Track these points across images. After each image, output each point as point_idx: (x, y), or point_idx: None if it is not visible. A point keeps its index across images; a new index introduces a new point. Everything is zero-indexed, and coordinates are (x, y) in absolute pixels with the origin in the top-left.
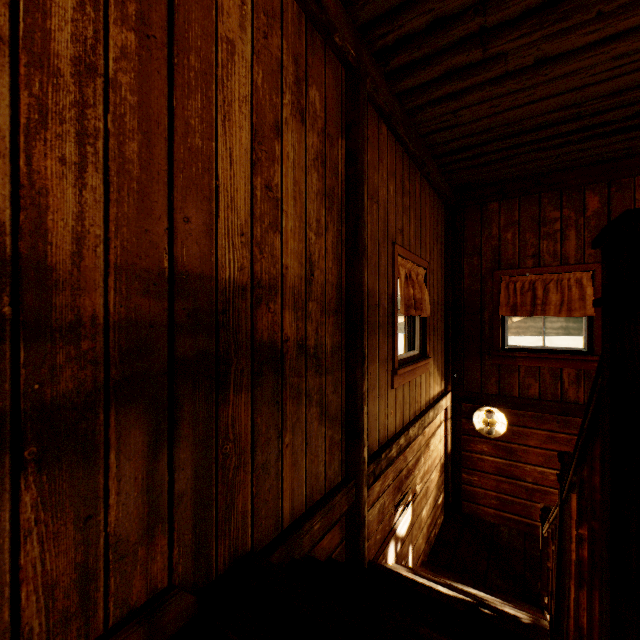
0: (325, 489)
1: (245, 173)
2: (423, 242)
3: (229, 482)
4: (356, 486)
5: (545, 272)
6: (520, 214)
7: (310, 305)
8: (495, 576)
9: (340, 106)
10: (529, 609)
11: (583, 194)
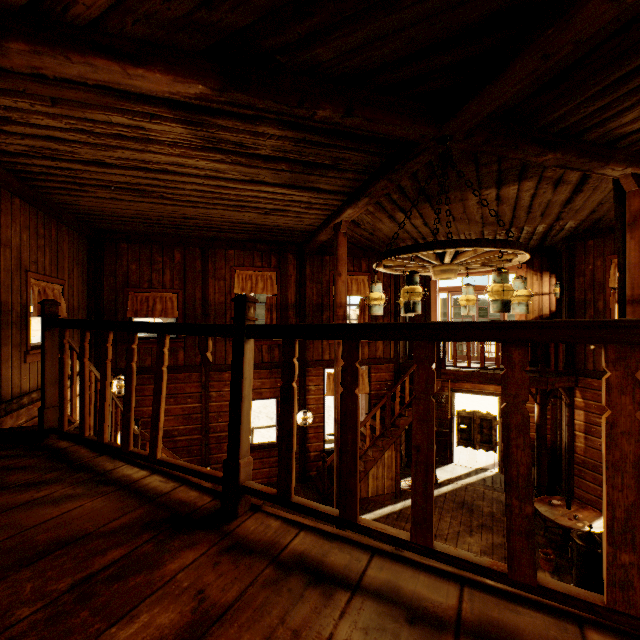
0: None
1: None
2: (61, 267)
3: None
4: None
5: (155, 292)
6: (141, 255)
7: None
8: None
9: None
10: None
11: (174, 251)
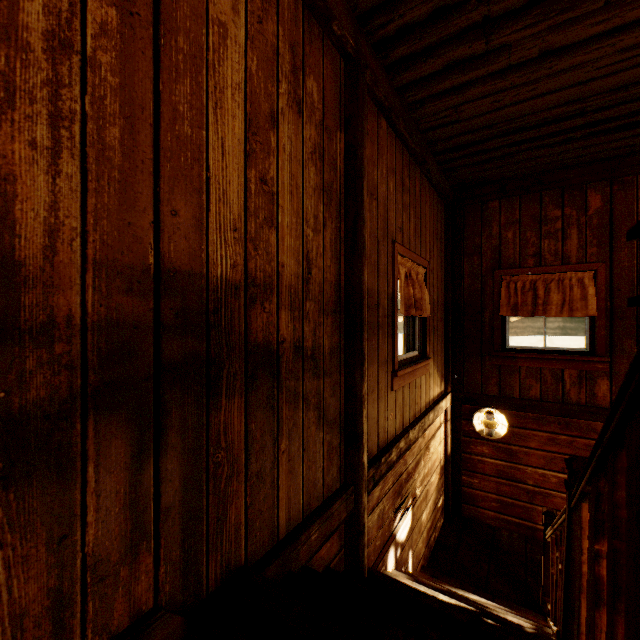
0: (323, 496)
1: (238, 165)
2: (423, 241)
3: (221, 493)
4: (355, 492)
5: (546, 271)
6: (521, 213)
7: (307, 305)
8: (496, 581)
9: (339, 98)
10: (531, 615)
11: (585, 192)
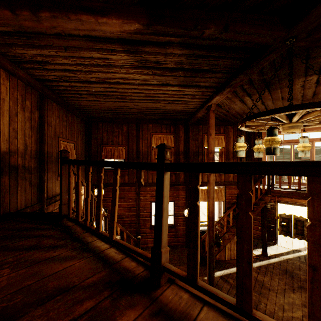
0: (31, 204)
1: (7, 127)
2: (73, 135)
3: (3, 195)
4: (42, 204)
5: (114, 146)
6: (108, 128)
7: (26, 156)
8: None
9: (37, 103)
10: None
11: (123, 126)
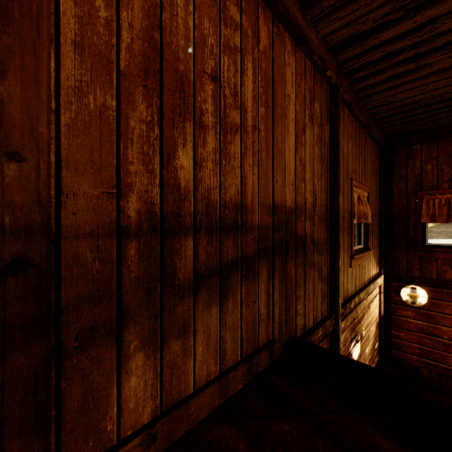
0: (320, 317)
1: (293, 155)
2: (366, 175)
3: (288, 301)
4: (336, 318)
5: None
6: (438, 152)
7: (315, 217)
8: None
9: (326, 107)
10: None
11: None
